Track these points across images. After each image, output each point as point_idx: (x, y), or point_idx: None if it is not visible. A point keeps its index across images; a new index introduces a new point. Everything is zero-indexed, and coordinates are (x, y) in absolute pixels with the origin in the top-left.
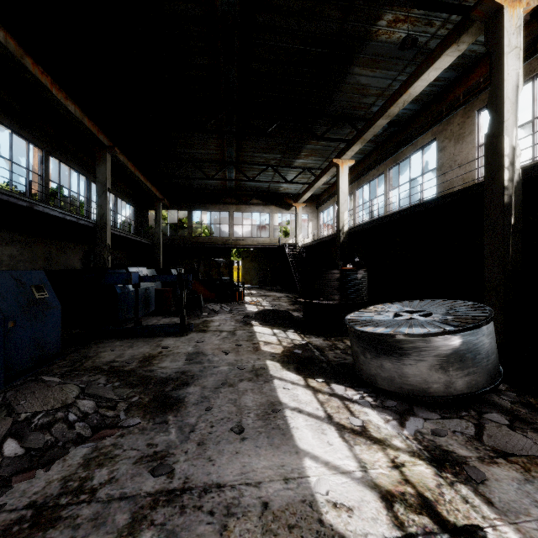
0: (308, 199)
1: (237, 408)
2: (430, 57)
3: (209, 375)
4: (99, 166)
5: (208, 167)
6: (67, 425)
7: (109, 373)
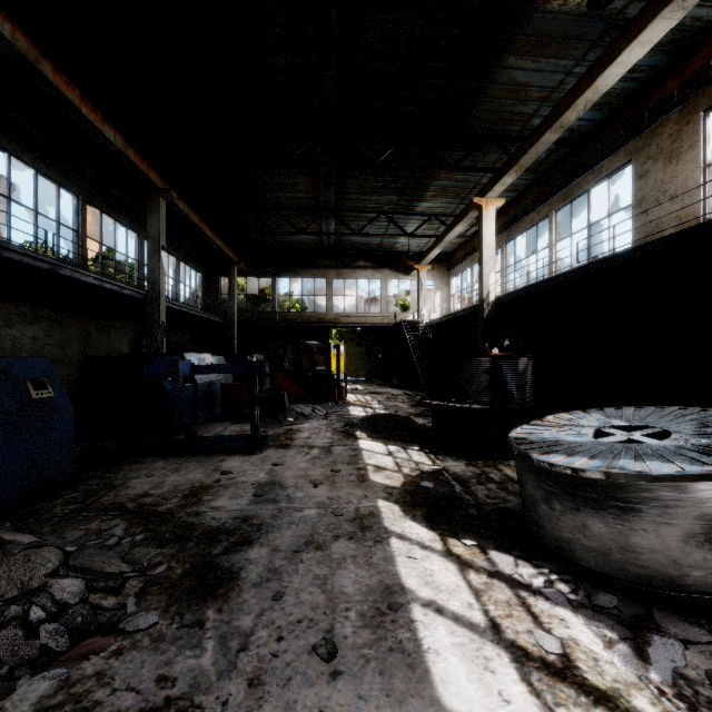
0: (436, 259)
1: (327, 598)
2: (634, 25)
3: (286, 525)
4: (150, 217)
5: (298, 217)
6: (24, 631)
7: (133, 517)
